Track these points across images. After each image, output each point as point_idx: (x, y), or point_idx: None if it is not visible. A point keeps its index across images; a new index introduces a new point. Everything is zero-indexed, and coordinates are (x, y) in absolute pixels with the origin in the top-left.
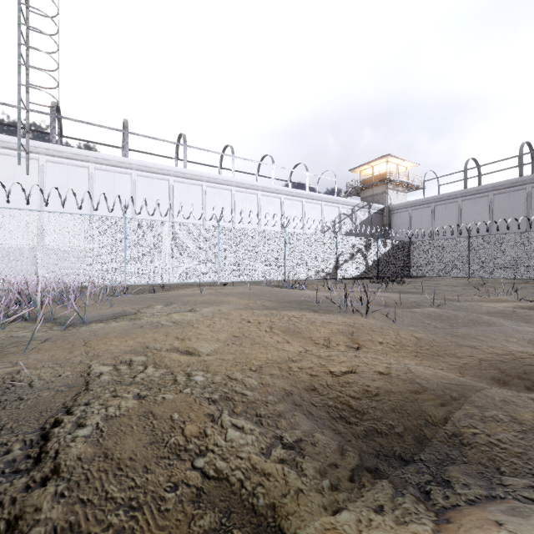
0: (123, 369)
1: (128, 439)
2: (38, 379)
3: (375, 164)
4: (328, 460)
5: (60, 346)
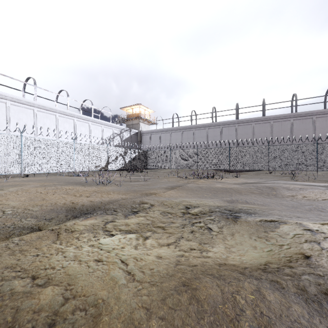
0: None
1: None
2: None
3: (134, 107)
4: (60, 218)
5: None
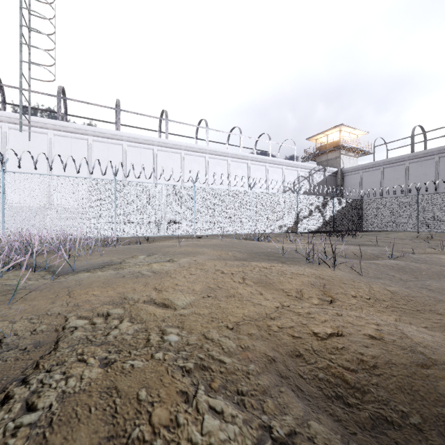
0: (99, 323)
1: (81, 431)
2: (11, 334)
3: (330, 133)
4: None
5: (45, 296)
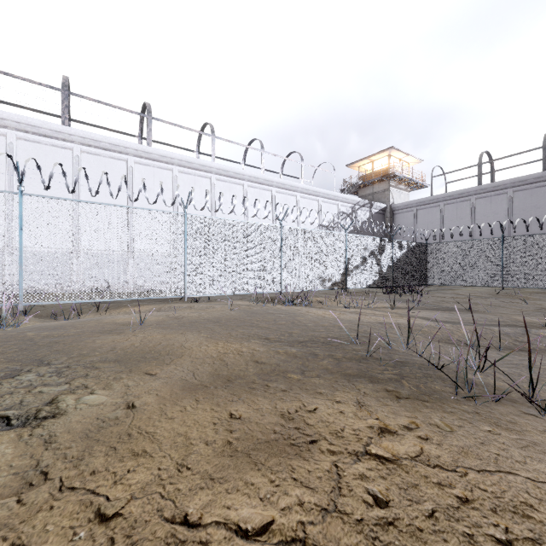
0: None
1: None
2: None
3: (376, 159)
4: None
5: None
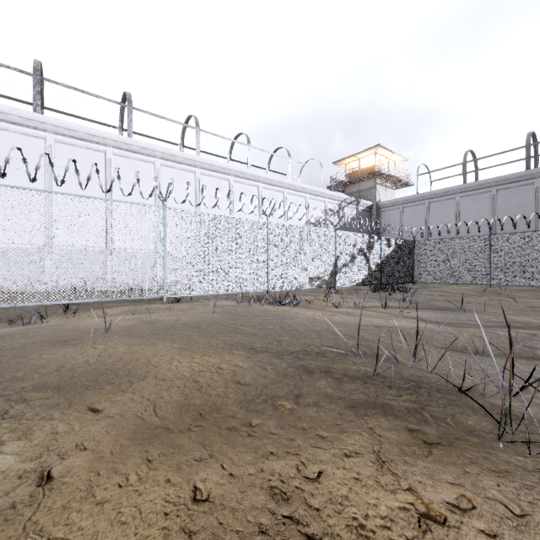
0: None
1: None
2: None
3: (363, 156)
4: None
5: None
